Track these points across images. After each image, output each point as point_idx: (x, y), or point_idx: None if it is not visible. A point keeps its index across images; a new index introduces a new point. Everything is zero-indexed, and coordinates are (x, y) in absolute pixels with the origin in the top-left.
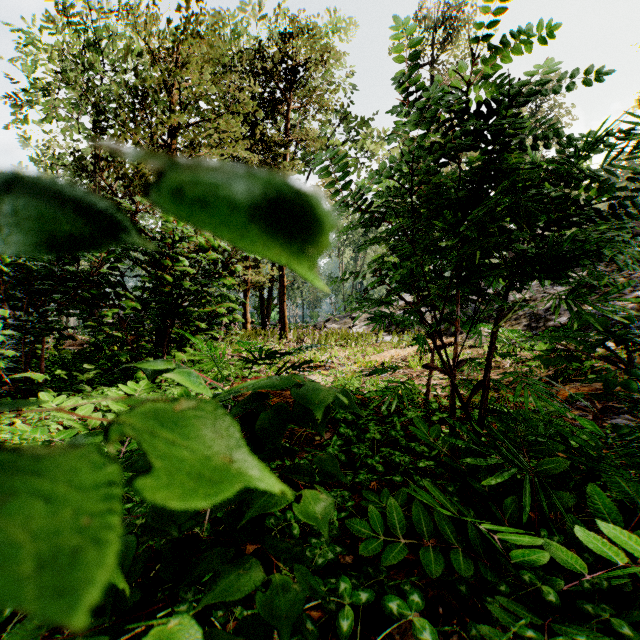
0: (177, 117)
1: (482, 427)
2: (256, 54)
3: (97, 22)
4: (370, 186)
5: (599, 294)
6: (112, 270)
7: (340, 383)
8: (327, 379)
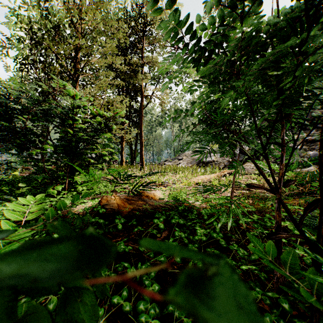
0: (79, 41)
1: (322, 247)
2: (128, 19)
3: (44, 3)
4: (192, 71)
5: (314, 145)
6: (34, 126)
7: (173, 195)
8: (165, 192)
